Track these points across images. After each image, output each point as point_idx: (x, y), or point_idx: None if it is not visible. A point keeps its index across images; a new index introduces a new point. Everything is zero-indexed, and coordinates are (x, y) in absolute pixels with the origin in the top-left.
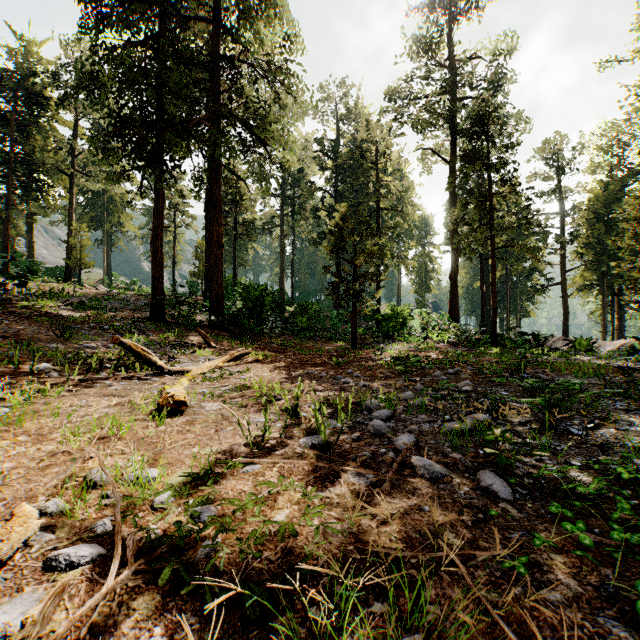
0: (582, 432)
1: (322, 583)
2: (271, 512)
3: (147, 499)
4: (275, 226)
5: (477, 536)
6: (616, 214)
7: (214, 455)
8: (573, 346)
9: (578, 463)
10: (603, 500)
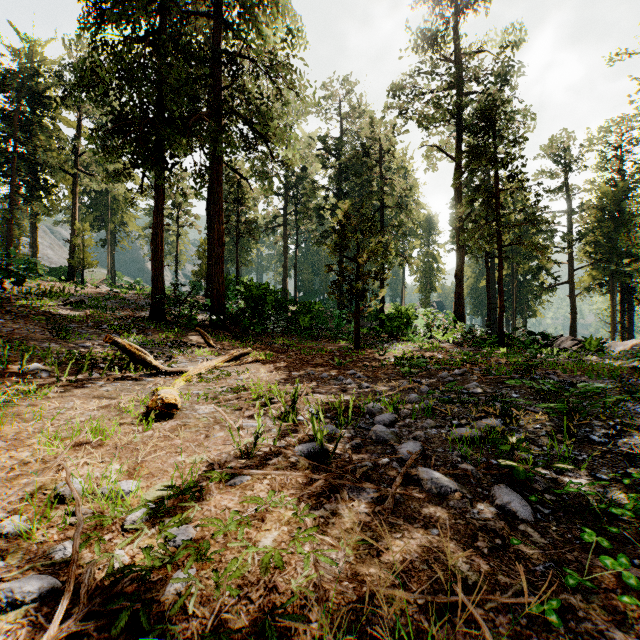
0: (604, 440)
1: (310, 631)
2: (257, 534)
3: (118, 517)
4: (278, 225)
5: (495, 568)
6: (625, 212)
7: (201, 464)
8: (582, 346)
9: (604, 476)
10: (638, 522)
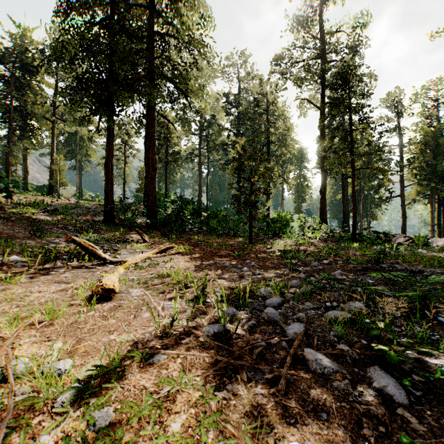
0: None
1: None
2: (167, 418)
3: (50, 399)
4: (195, 156)
5: None
6: (441, 145)
7: (127, 343)
8: (412, 241)
9: None
10: None
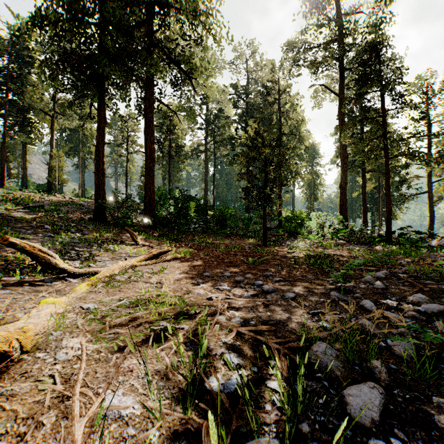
0: None
1: None
2: None
3: None
4: (201, 152)
5: None
6: None
7: None
8: None
9: None
10: None
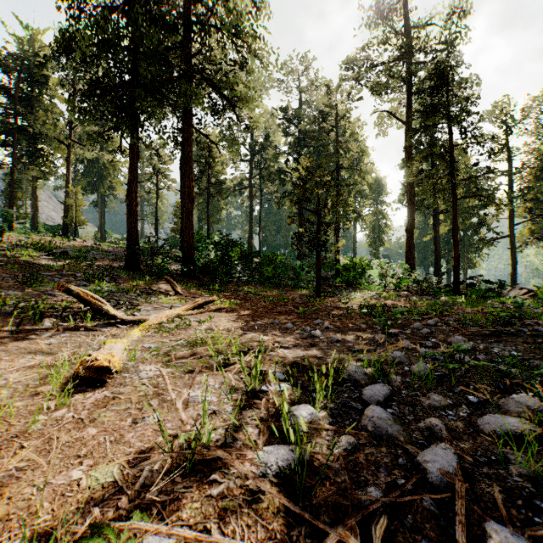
0: None
1: None
2: None
3: None
4: (244, 187)
5: None
6: None
7: (101, 491)
8: (533, 295)
9: None
10: None
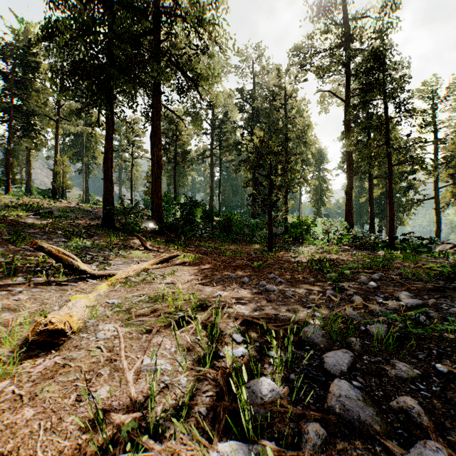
0: None
1: None
2: None
3: None
4: (206, 157)
5: None
6: None
7: None
8: None
9: None
10: None
